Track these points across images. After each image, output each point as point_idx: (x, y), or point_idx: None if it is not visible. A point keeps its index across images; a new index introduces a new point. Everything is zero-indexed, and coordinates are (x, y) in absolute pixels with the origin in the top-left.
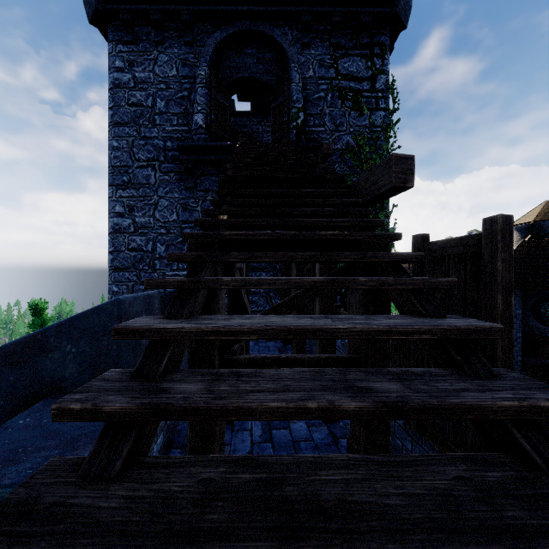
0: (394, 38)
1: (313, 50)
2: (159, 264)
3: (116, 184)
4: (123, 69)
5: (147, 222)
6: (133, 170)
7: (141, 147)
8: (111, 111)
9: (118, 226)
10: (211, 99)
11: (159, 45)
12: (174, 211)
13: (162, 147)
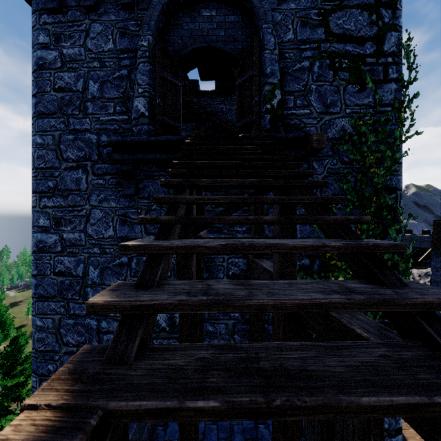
0: None
1: (293, 3)
2: (91, 293)
3: (39, 191)
4: (49, 46)
5: (77, 239)
6: (60, 172)
7: (70, 143)
8: (35, 98)
9: (42, 244)
10: (155, 78)
11: (91, 12)
12: (110, 224)
13: (95, 143)
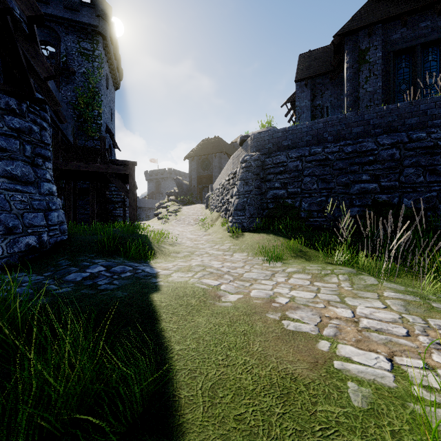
0: (105, 39)
1: (70, 37)
2: None
3: None
4: None
5: None
6: None
7: None
8: None
9: None
10: None
11: None
12: None
13: None
